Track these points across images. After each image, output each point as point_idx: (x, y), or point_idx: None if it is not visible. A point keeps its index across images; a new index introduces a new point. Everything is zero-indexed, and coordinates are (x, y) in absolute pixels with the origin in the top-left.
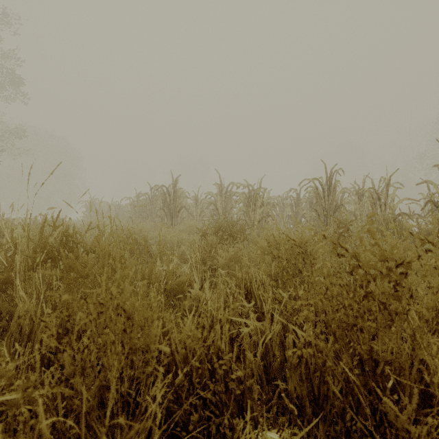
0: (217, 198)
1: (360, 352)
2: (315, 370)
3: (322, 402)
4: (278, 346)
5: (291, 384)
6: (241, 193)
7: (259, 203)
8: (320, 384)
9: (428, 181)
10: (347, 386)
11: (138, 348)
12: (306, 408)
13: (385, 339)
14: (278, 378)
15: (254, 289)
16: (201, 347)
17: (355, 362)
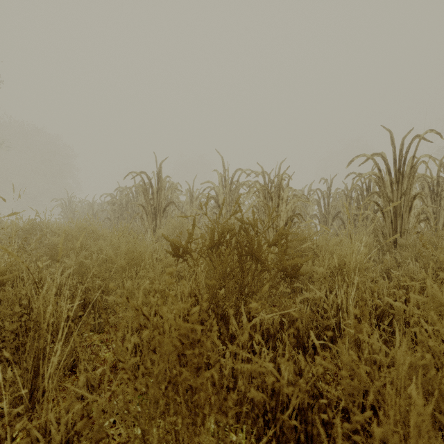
0: (219, 190)
1: None
2: None
3: None
4: None
5: None
6: (254, 182)
7: (286, 193)
8: None
9: None
10: None
11: None
12: None
13: None
14: None
15: None
16: None
17: None
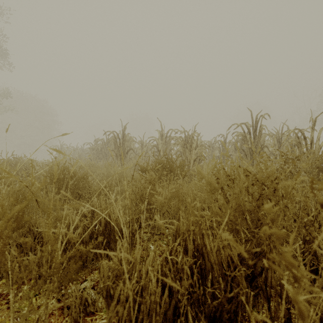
0: (159, 142)
1: None
2: None
3: None
4: None
5: None
6: (179, 137)
7: (194, 144)
8: None
9: None
10: None
11: None
12: None
13: None
14: None
15: (208, 251)
16: None
17: None
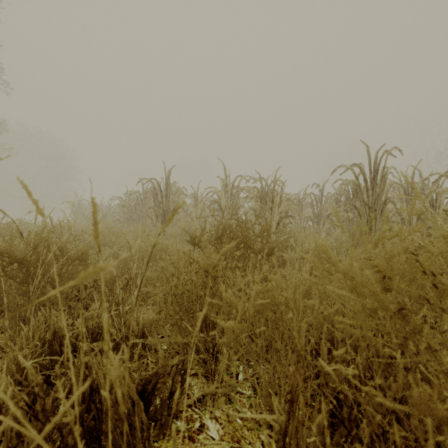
0: (221, 195)
1: None
2: None
3: None
4: None
5: None
6: (252, 188)
7: (278, 198)
8: None
9: None
10: None
11: None
12: None
13: None
14: None
15: None
16: None
17: None
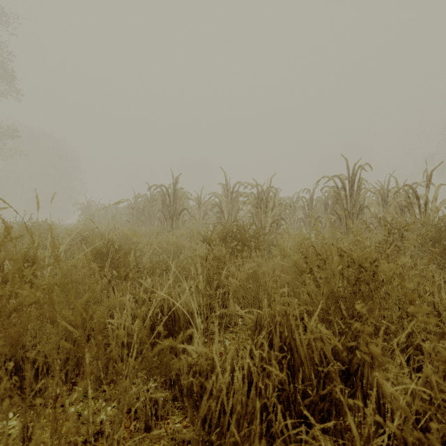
0: (222, 199)
1: None
2: None
3: None
4: None
5: None
6: (250, 194)
7: (271, 204)
8: None
9: None
10: None
11: None
12: None
13: None
14: None
15: (298, 345)
16: None
17: None
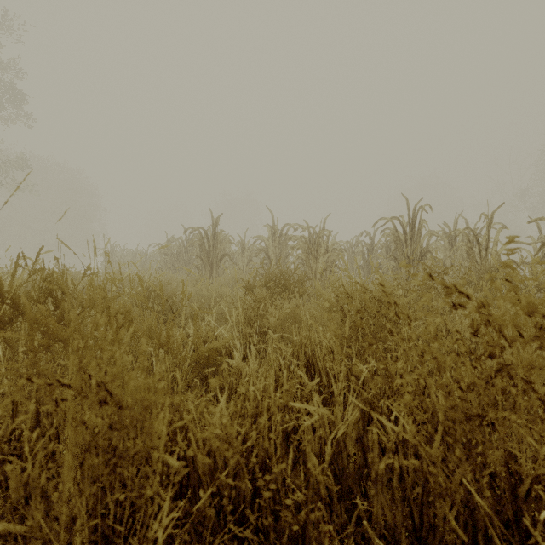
0: (269, 243)
1: (493, 461)
2: (413, 484)
3: (425, 536)
4: (354, 443)
5: (378, 506)
6: (300, 237)
7: (323, 249)
8: (423, 506)
9: (543, 218)
10: (474, 519)
11: (139, 452)
12: (402, 544)
13: (527, 438)
14: (355, 491)
15: (317, 360)
16: (237, 450)
17: (486, 478)
